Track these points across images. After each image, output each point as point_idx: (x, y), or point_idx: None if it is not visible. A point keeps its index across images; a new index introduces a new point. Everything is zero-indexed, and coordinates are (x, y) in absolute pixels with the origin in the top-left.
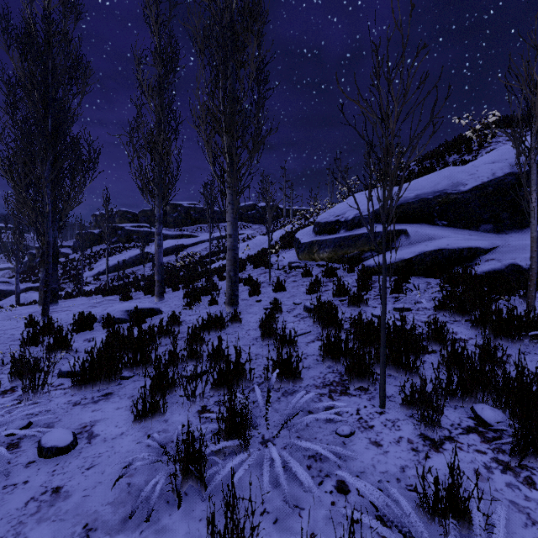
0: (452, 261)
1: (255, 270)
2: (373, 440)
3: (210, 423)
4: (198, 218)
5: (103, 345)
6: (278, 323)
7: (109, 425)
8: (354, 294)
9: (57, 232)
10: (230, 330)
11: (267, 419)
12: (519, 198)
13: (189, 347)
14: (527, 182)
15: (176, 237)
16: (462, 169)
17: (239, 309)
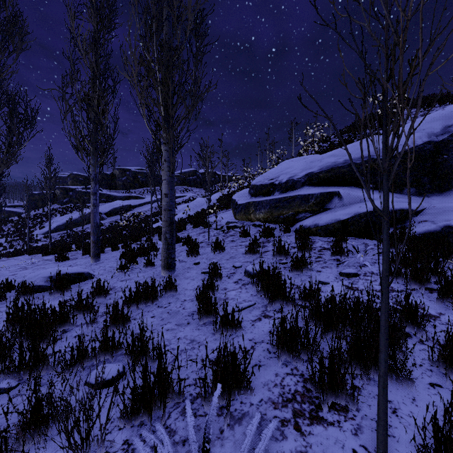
0: None
1: (194, 229)
2: None
3: None
4: (145, 182)
5: None
6: (218, 291)
7: None
8: (298, 258)
9: None
10: (163, 301)
11: None
12: (438, 164)
13: (103, 337)
14: (444, 150)
15: (125, 198)
16: None
17: (176, 273)
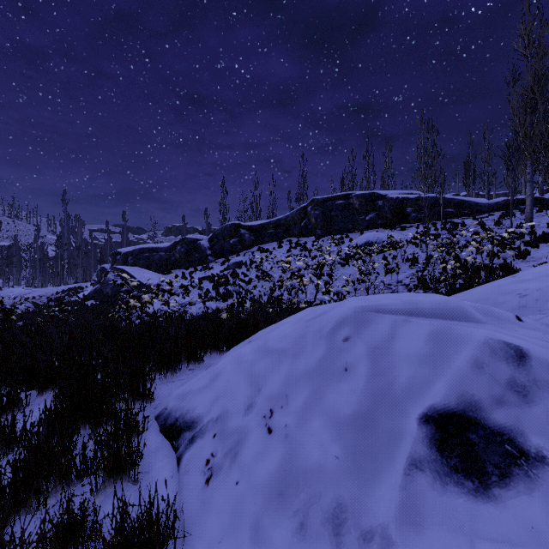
0: None
1: None
2: None
3: None
4: None
5: None
6: None
7: None
8: None
9: None
10: None
11: None
12: None
13: None
14: None
15: None
16: None
17: None
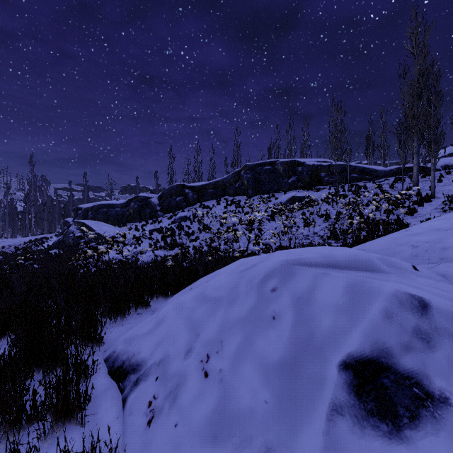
0: None
1: None
2: None
3: None
4: None
5: None
6: None
7: None
8: None
9: None
10: None
11: None
12: None
13: None
14: None
15: None
16: None
17: None
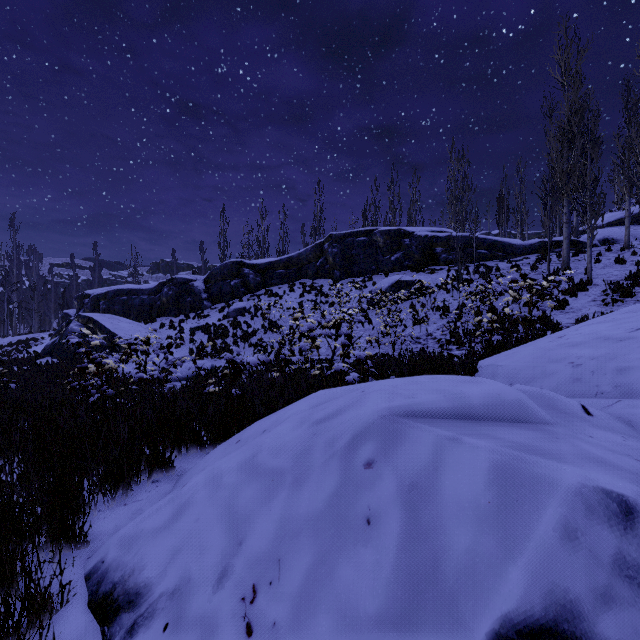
0: None
1: None
2: None
3: None
4: None
5: None
6: None
7: None
8: None
9: None
10: None
11: None
12: None
13: None
14: None
15: None
16: None
17: None
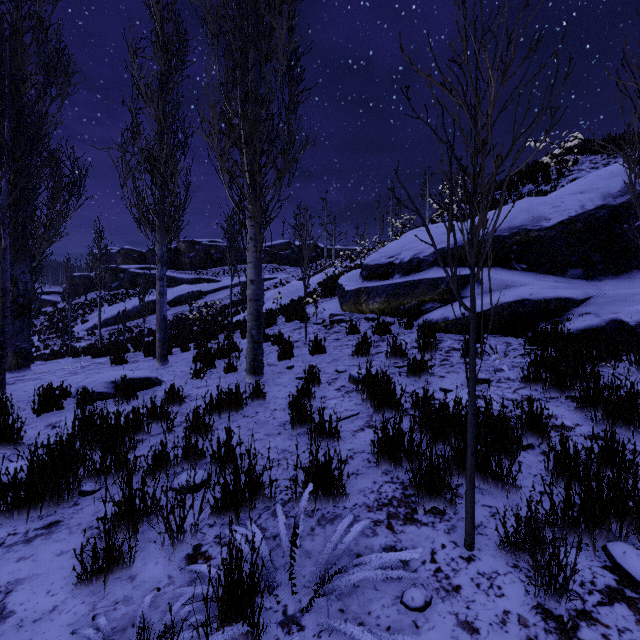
0: (537, 314)
1: (287, 324)
2: (463, 617)
3: (203, 581)
4: (221, 259)
5: (49, 447)
6: (315, 399)
7: (37, 591)
8: (415, 360)
9: (29, 275)
10: (250, 411)
11: (293, 577)
12: (615, 237)
13: (185, 443)
14: (624, 217)
15: (193, 282)
16: (544, 200)
17: (265, 379)
